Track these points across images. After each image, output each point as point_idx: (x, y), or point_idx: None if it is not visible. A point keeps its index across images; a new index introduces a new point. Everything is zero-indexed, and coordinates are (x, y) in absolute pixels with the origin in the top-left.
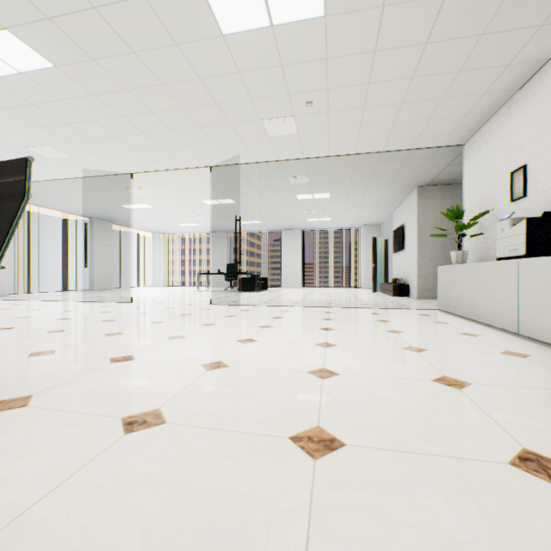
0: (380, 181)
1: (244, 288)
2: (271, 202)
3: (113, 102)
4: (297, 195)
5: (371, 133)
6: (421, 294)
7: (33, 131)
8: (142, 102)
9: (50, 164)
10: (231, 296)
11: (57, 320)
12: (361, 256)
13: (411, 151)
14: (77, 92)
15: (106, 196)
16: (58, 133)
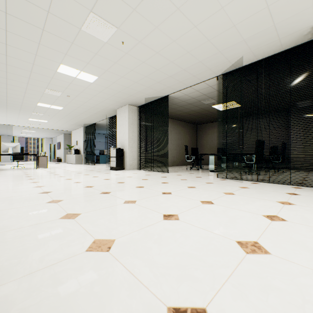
0: (54, 132)
1: None
2: (9, 130)
3: None
4: (23, 130)
5: (52, 128)
6: (65, 161)
7: None
8: None
9: None
10: None
11: None
12: (44, 149)
13: (61, 130)
14: None
15: None
16: None
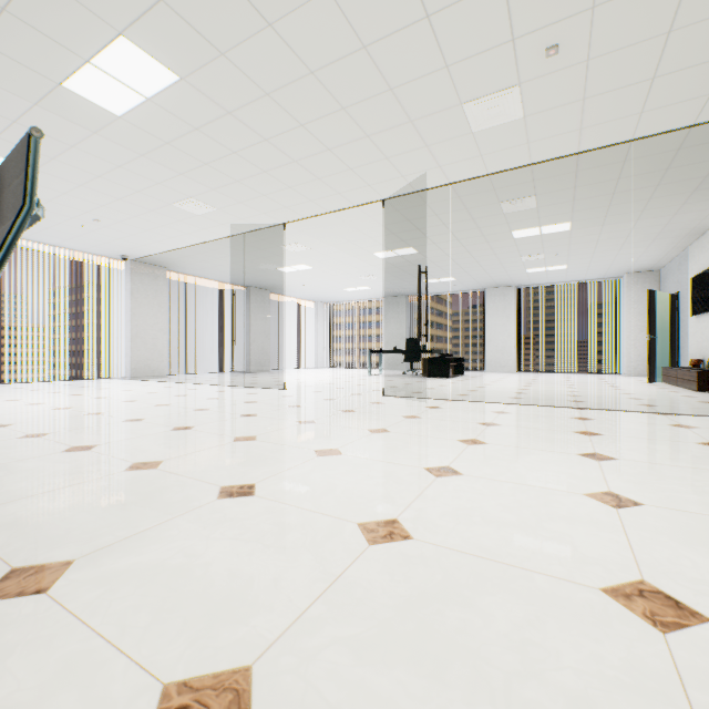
0: (676, 188)
1: (430, 373)
2: (471, 247)
3: (252, 120)
4: (513, 230)
5: (674, 87)
6: None
7: (174, 181)
8: (288, 111)
9: (197, 222)
10: (411, 384)
11: (192, 411)
12: (619, 323)
13: None
14: (211, 113)
15: (259, 258)
16: (199, 178)
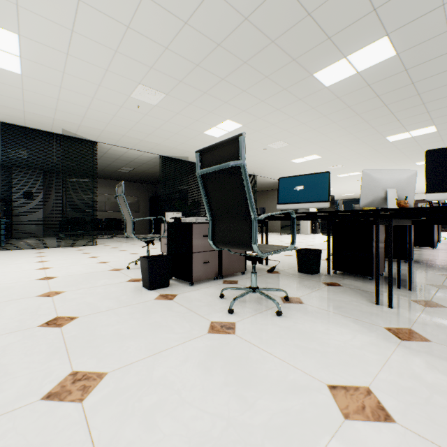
0: None
1: None
2: None
3: None
4: None
5: None
6: None
7: None
8: None
9: None
10: None
11: None
12: None
13: None
14: None
15: None
16: None
